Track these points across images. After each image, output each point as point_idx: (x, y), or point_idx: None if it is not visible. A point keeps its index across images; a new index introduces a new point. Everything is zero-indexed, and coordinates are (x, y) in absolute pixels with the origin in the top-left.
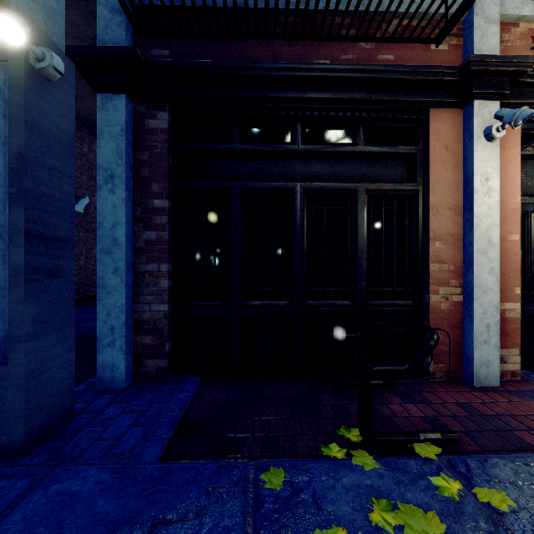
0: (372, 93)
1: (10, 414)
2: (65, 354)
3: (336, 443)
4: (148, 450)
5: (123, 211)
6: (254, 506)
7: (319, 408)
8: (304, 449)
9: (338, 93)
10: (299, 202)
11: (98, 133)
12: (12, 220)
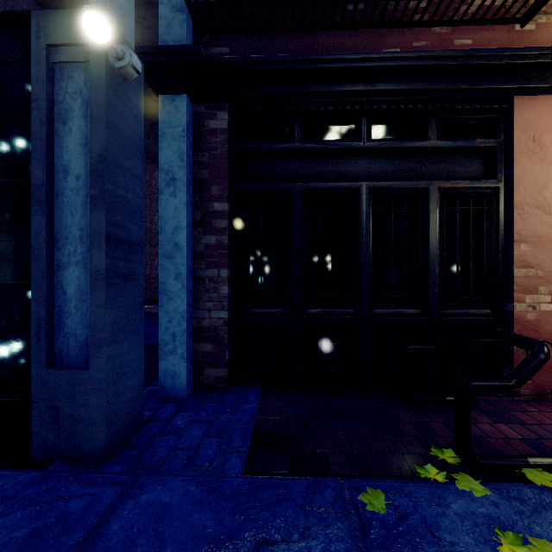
0: (448, 82)
1: (92, 419)
2: (136, 360)
3: (430, 464)
4: (228, 463)
5: (184, 215)
6: (361, 530)
7: (398, 425)
8: (395, 469)
9: (410, 83)
10: (365, 203)
11: (160, 135)
12: (93, 223)
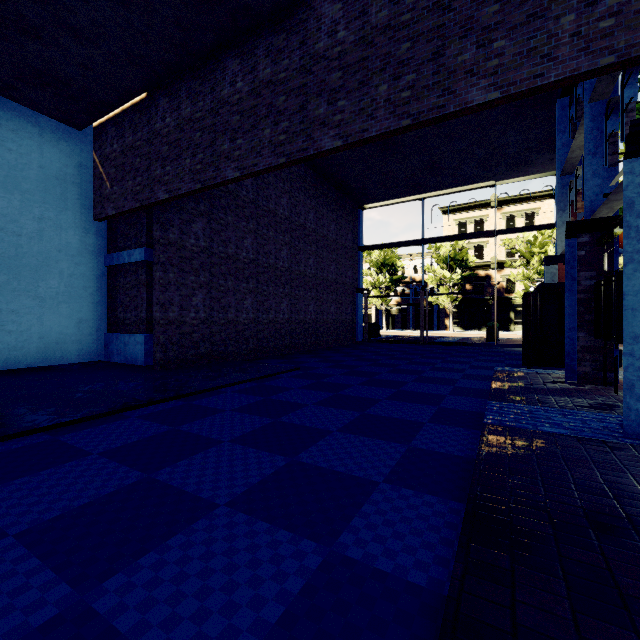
0: None
1: None
2: None
3: None
4: None
5: None
6: None
7: None
8: None
9: None
10: None
11: None
12: None
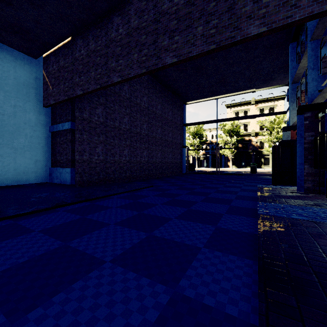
0: None
1: None
2: None
3: None
4: None
5: None
6: None
7: None
8: None
9: None
10: None
11: None
12: None
